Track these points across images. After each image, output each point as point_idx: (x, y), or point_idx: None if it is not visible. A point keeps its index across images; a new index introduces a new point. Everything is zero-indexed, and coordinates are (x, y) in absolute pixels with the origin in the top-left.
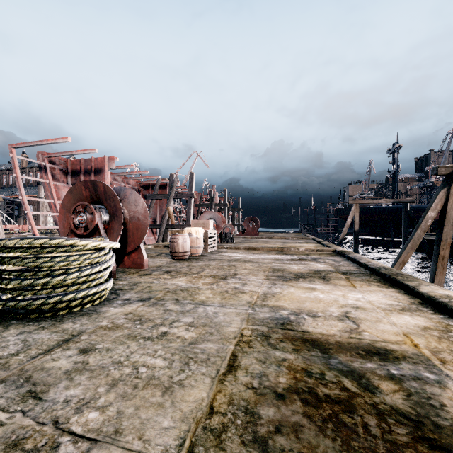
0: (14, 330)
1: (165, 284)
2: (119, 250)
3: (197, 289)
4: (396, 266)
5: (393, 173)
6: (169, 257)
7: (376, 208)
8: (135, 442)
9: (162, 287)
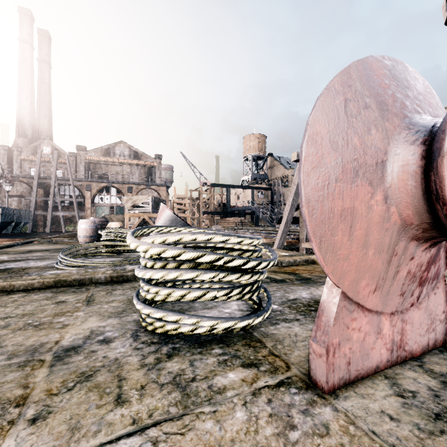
0: None
1: None
2: None
3: None
4: None
5: None
6: None
7: None
8: None
9: (67, 417)
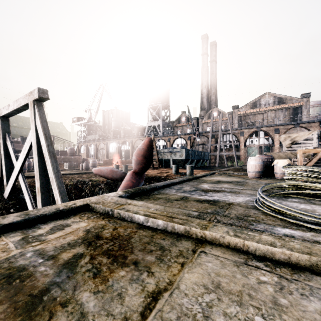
0: None
1: None
2: None
3: None
4: None
5: None
6: None
7: None
8: (223, 260)
9: None
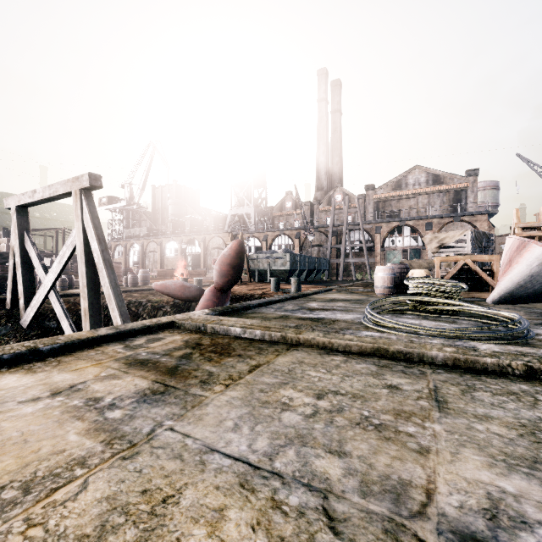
0: None
1: None
2: None
3: None
4: None
5: None
6: None
7: None
8: (311, 352)
9: None
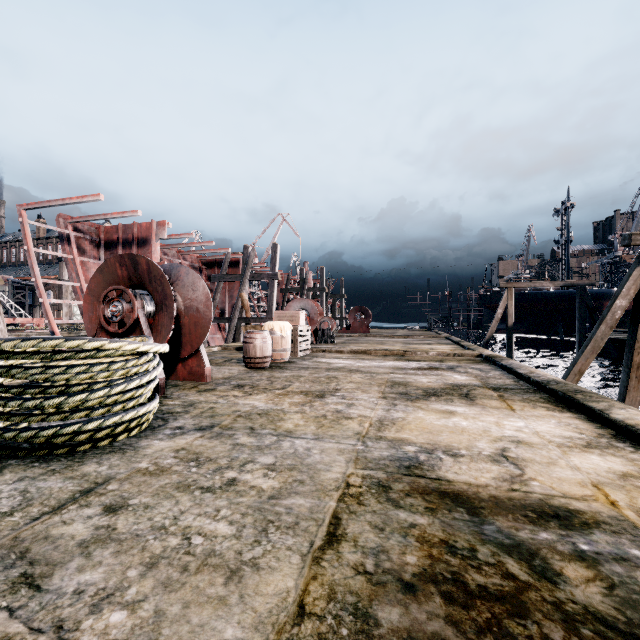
0: (11, 474)
1: (236, 404)
2: (171, 355)
3: (281, 412)
4: (570, 378)
5: (563, 244)
6: (242, 365)
7: (538, 294)
8: None
9: (231, 408)
